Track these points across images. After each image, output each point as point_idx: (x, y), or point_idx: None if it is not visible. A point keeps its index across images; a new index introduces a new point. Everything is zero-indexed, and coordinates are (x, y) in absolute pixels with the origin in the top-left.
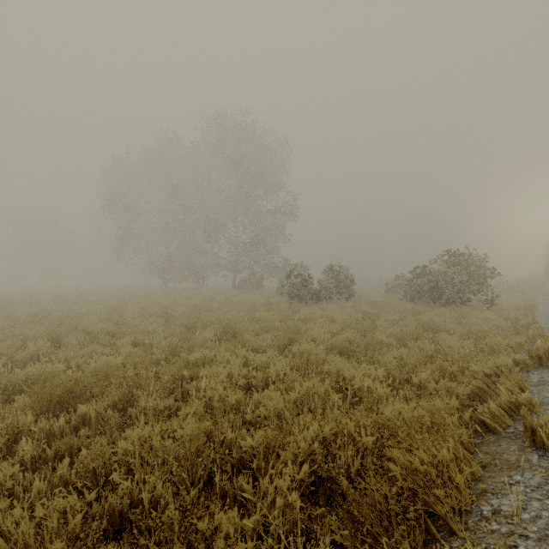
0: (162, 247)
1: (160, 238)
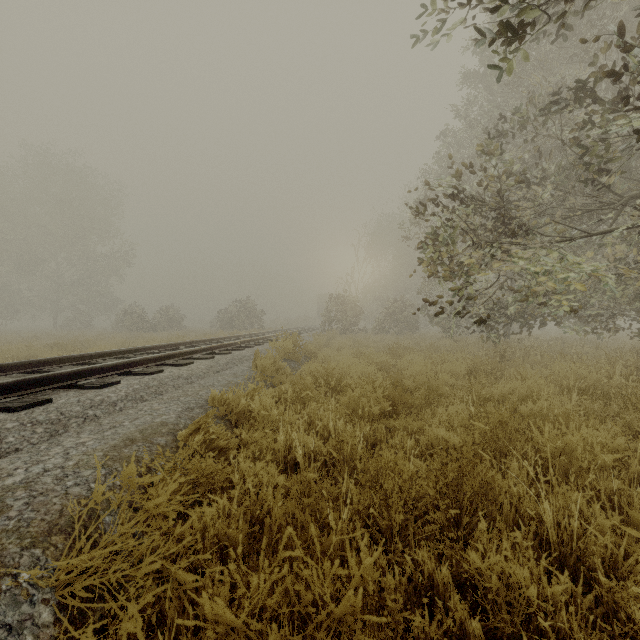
0: None
1: None
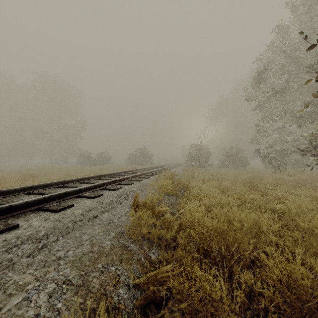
0: None
1: None
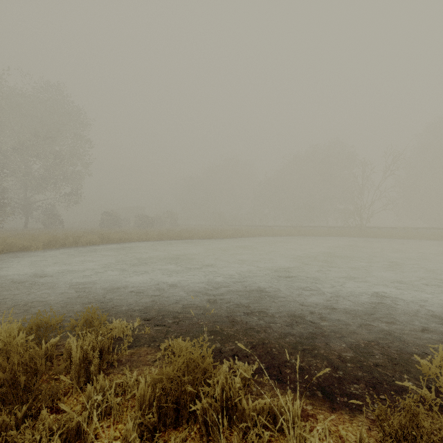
0: None
1: None
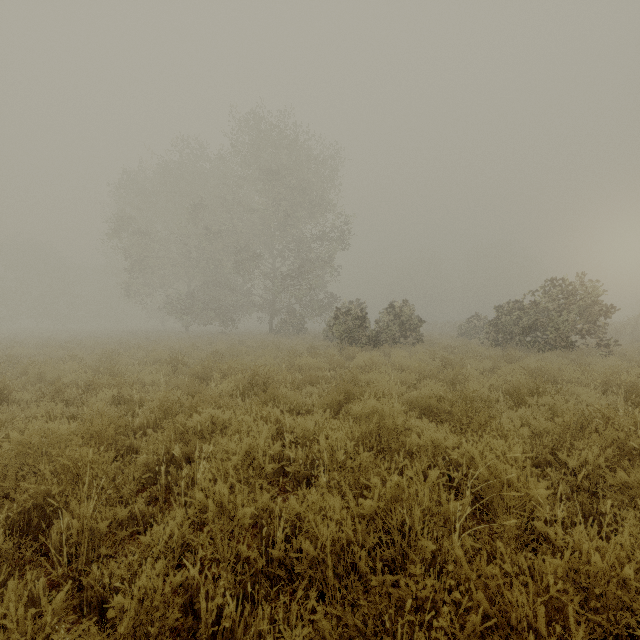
0: (184, 284)
1: (180, 271)
